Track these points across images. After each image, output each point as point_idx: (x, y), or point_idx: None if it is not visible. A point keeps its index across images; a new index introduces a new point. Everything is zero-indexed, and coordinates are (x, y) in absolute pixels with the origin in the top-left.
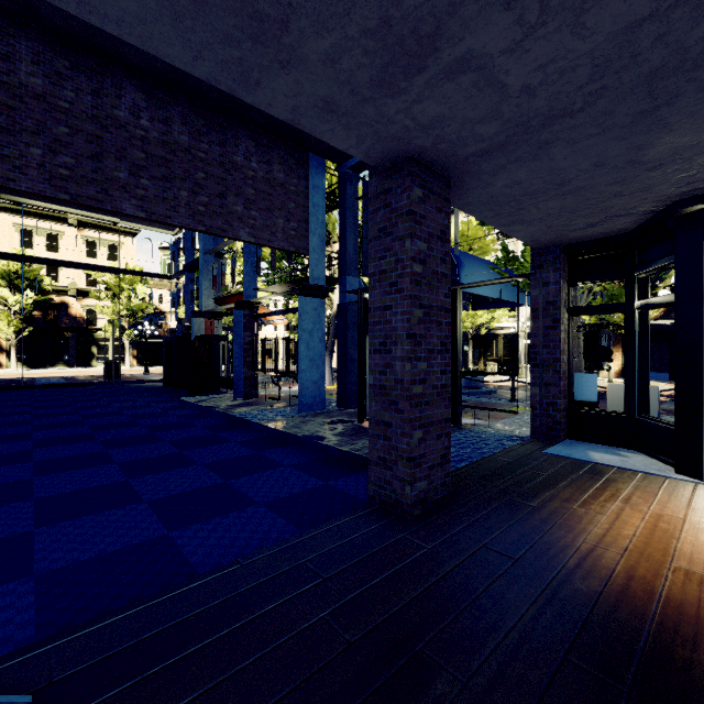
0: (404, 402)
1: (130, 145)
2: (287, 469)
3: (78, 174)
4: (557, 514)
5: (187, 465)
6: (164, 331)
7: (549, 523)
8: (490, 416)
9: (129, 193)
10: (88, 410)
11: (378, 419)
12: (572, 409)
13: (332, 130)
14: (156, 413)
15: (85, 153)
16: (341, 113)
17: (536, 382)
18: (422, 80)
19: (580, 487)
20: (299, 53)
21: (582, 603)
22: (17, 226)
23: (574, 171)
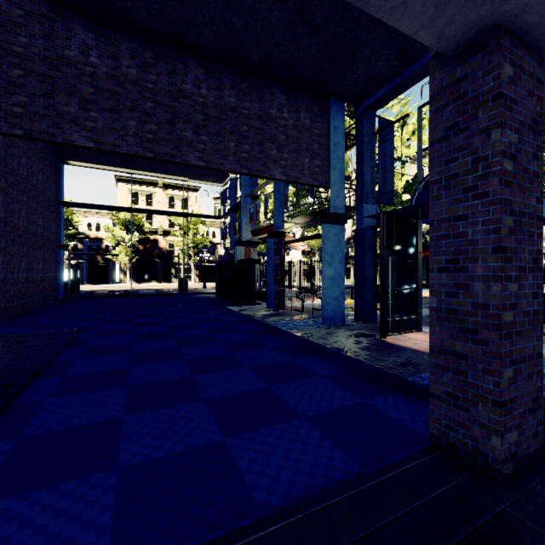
0: (488, 331)
1: (193, 111)
2: (321, 380)
3: (159, 137)
4: None
5: (236, 367)
6: (216, 257)
7: None
8: None
9: (193, 147)
10: (168, 314)
11: (445, 348)
12: None
13: (406, 2)
14: (211, 318)
15: (163, 120)
16: None
17: None
18: None
19: None
20: None
21: None
22: (130, 190)
23: None
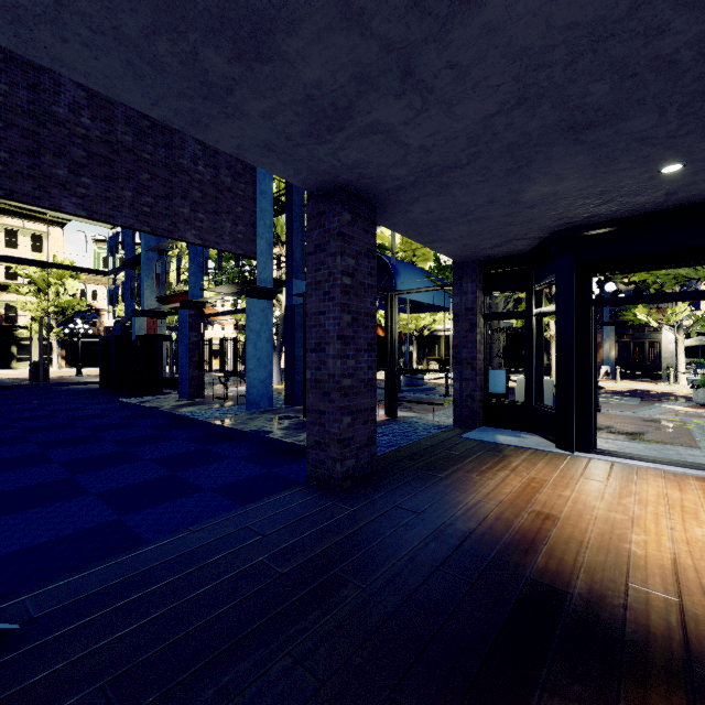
0: (335, 393)
1: (70, 143)
2: (234, 460)
3: (13, 169)
4: (458, 481)
5: (133, 461)
6: (98, 330)
7: (450, 487)
8: (424, 409)
9: (68, 190)
10: (15, 414)
11: (315, 409)
12: (486, 400)
13: (272, 163)
14: (95, 414)
15: (20, 148)
16: (279, 152)
17: (457, 377)
18: (343, 136)
19: (481, 462)
20: (242, 109)
21: (459, 536)
22: None
23: (473, 205)
